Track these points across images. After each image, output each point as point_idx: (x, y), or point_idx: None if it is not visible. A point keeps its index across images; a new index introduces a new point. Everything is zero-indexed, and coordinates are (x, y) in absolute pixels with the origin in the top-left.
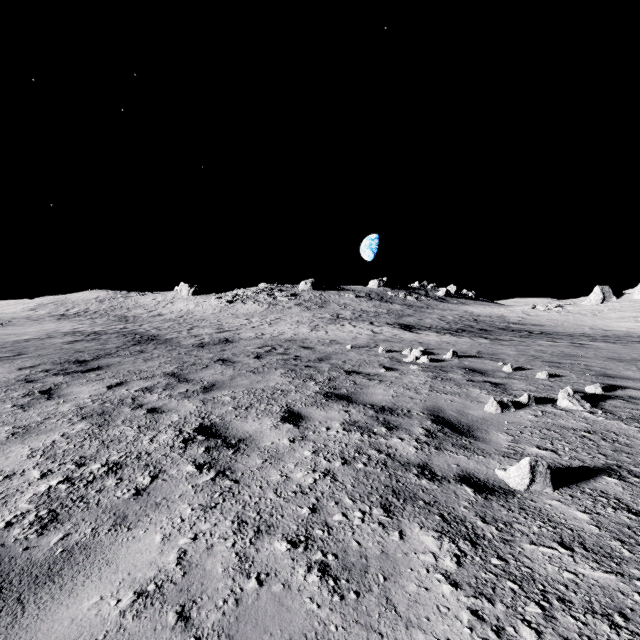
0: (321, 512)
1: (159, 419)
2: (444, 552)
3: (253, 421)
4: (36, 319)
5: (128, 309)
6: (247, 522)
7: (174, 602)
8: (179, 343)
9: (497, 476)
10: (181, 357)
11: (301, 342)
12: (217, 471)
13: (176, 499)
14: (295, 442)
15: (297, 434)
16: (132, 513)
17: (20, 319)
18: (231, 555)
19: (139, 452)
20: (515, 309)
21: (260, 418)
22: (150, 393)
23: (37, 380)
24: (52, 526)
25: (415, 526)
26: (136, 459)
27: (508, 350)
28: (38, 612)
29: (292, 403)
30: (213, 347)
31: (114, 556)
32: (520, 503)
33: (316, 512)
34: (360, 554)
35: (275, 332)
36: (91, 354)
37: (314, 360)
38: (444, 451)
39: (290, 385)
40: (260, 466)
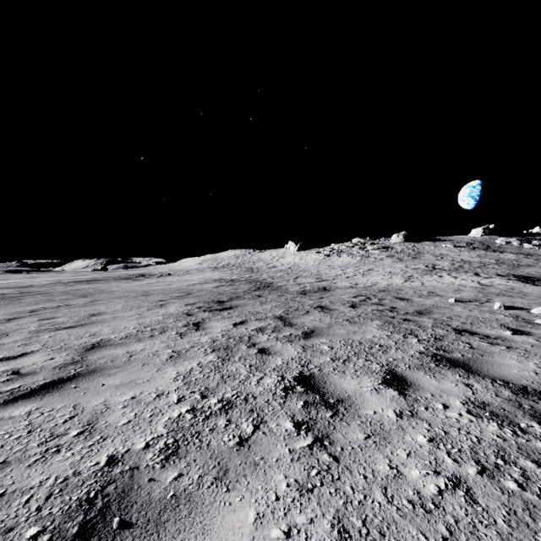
0: None
1: (266, 361)
2: None
3: (351, 378)
4: (201, 270)
5: (253, 263)
6: (350, 533)
7: None
8: (287, 290)
9: None
10: (287, 302)
11: (395, 293)
12: (314, 437)
13: (273, 463)
14: (403, 418)
15: (404, 406)
16: (233, 468)
17: (193, 270)
18: None
19: (247, 393)
20: None
21: (358, 376)
22: (262, 333)
23: (193, 314)
24: (172, 459)
25: None
26: (244, 401)
27: None
28: None
29: (393, 362)
30: (313, 294)
31: (210, 524)
32: None
33: None
34: None
35: (368, 282)
36: (227, 296)
37: (412, 313)
38: None
39: (388, 340)
40: (362, 443)
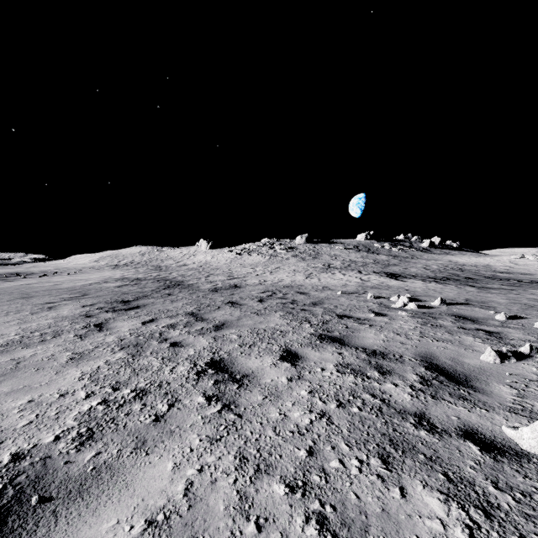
0: (318, 456)
1: (179, 352)
2: (453, 520)
3: (255, 358)
4: (98, 268)
5: (162, 260)
6: (248, 459)
7: (179, 537)
8: (198, 288)
9: (505, 434)
10: (199, 299)
11: (297, 288)
12: (223, 404)
13: (187, 428)
14: (292, 381)
15: (294, 373)
16: (151, 438)
17: (88, 268)
18: (232, 492)
19: (161, 381)
20: (502, 258)
21: (261, 356)
22: (173, 329)
23: (93, 315)
24: (88, 443)
25: (417, 484)
26: (158, 387)
27: (498, 298)
28: (67, 527)
29: (290, 343)
30: (224, 291)
31: (132, 479)
32: (537, 470)
33: (313, 455)
34: (359, 509)
35: (275, 279)
36: (133, 296)
37: (309, 304)
38: (441, 401)
39: (288, 326)
40: (261, 402)
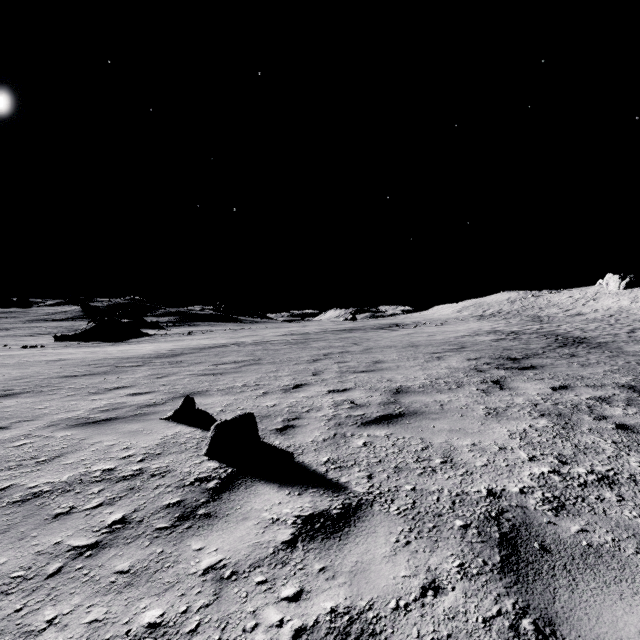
0: None
1: (639, 440)
2: None
3: None
4: (462, 319)
5: (540, 309)
6: None
7: None
8: (620, 349)
9: None
10: (632, 367)
11: None
12: None
13: None
14: None
15: None
16: None
17: (452, 319)
18: None
19: (630, 473)
20: None
21: None
22: (608, 405)
23: (484, 371)
24: (563, 513)
25: None
26: (630, 480)
27: None
28: (591, 594)
29: None
30: None
31: None
32: None
33: None
34: None
35: None
36: (518, 353)
37: None
38: None
39: None
40: None
